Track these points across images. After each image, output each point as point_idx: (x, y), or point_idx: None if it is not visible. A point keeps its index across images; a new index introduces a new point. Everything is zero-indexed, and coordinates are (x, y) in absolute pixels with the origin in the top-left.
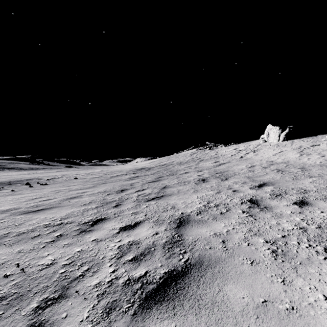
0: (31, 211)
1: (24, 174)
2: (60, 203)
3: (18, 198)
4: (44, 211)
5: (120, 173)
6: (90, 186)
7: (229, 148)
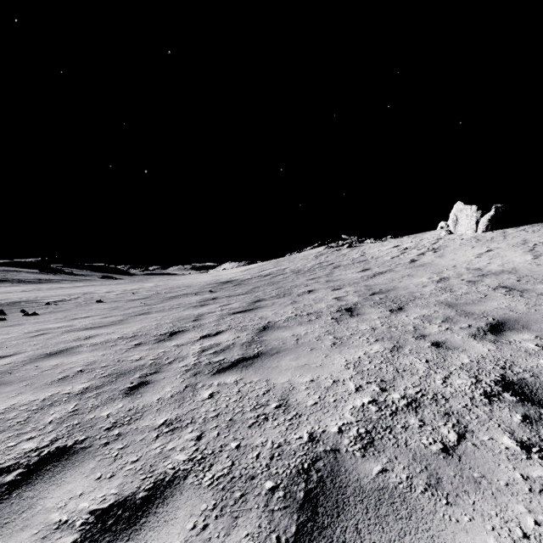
0: None
1: (14, 293)
2: (10, 372)
3: None
4: None
5: (185, 291)
6: (114, 321)
7: (385, 245)
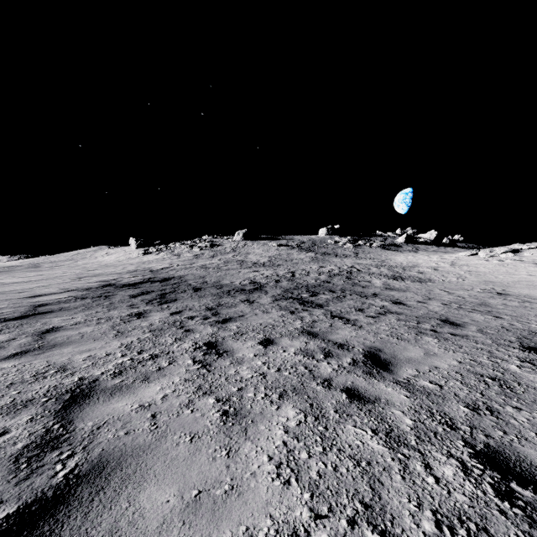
0: None
1: None
2: None
3: None
4: None
5: None
6: None
7: (107, 251)
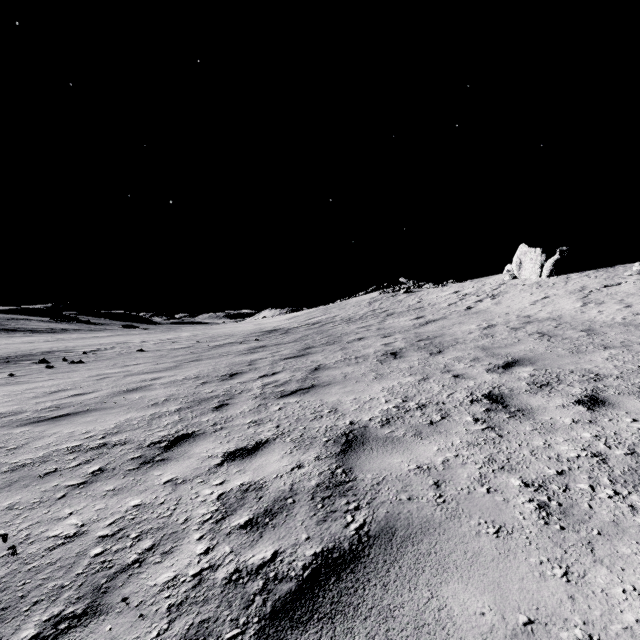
0: (45, 418)
1: (38, 343)
2: (105, 402)
3: (20, 391)
4: (71, 418)
5: (229, 340)
6: (169, 367)
7: (444, 290)
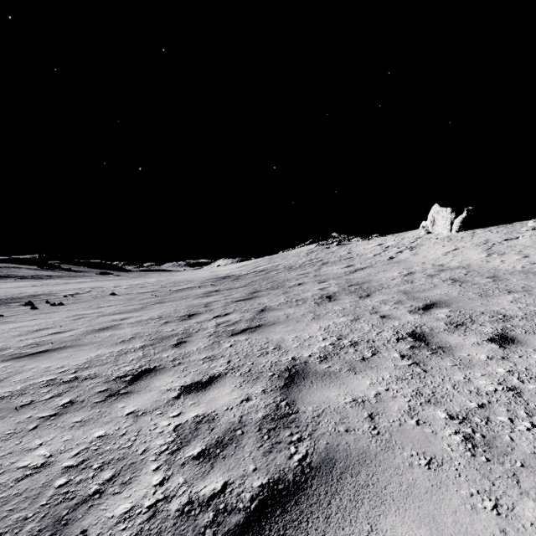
0: (26, 354)
1: (26, 287)
2: (80, 339)
3: (7, 330)
4: (48, 354)
5: (189, 285)
6: (136, 308)
7: (370, 243)
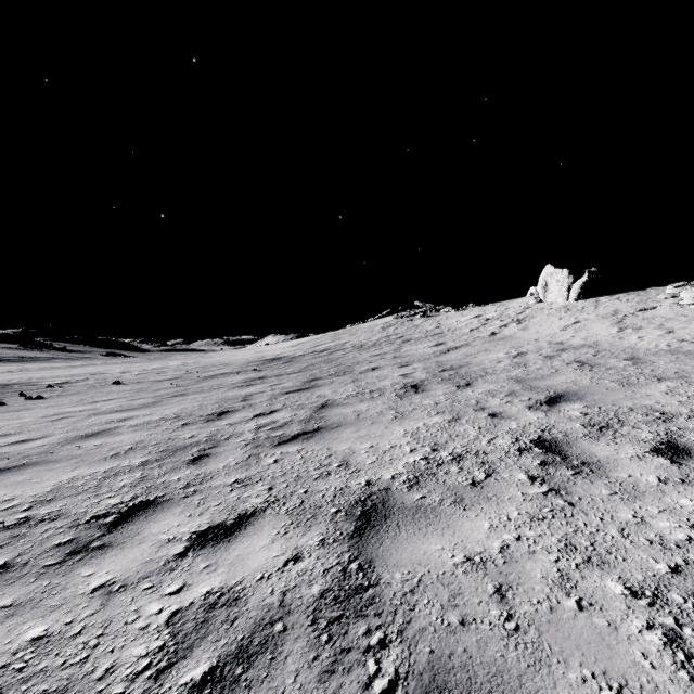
0: None
1: None
2: (52, 452)
3: None
4: None
5: (224, 370)
6: (146, 403)
7: (465, 314)
